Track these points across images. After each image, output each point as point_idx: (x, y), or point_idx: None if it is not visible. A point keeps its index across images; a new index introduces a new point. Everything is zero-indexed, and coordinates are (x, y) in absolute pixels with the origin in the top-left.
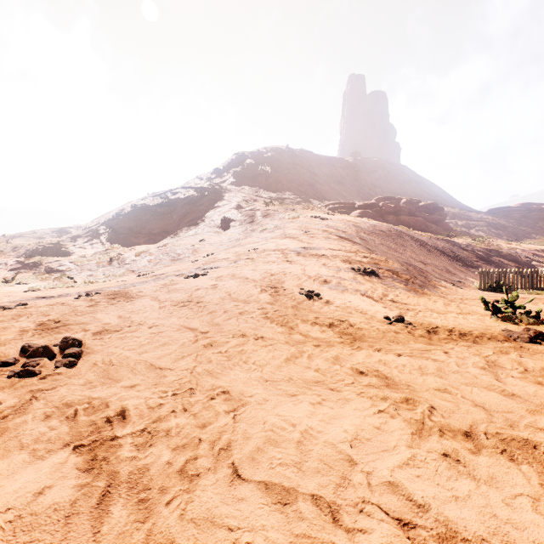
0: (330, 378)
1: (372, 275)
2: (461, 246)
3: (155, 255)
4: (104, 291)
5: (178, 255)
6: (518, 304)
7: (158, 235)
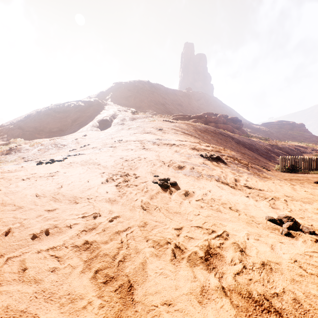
0: None
1: (218, 161)
2: (256, 142)
3: (45, 145)
4: None
5: (63, 145)
6: None
7: (56, 133)
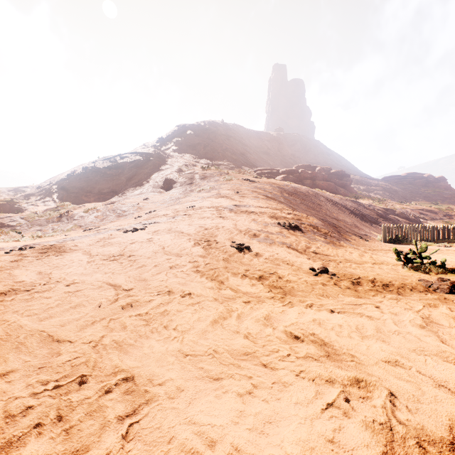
0: (262, 348)
1: (296, 230)
2: (365, 205)
3: (102, 212)
4: (41, 245)
5: (123, 212)
6: (424, 255)
7: (107, 195)
